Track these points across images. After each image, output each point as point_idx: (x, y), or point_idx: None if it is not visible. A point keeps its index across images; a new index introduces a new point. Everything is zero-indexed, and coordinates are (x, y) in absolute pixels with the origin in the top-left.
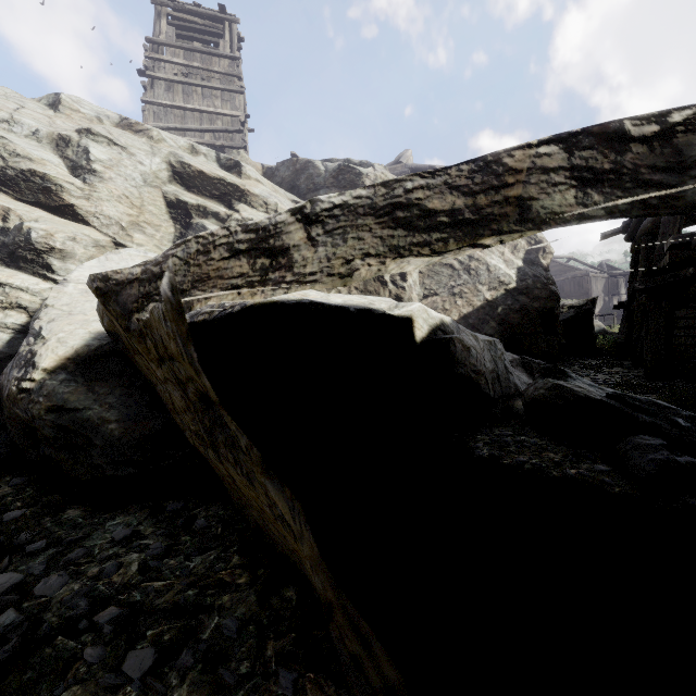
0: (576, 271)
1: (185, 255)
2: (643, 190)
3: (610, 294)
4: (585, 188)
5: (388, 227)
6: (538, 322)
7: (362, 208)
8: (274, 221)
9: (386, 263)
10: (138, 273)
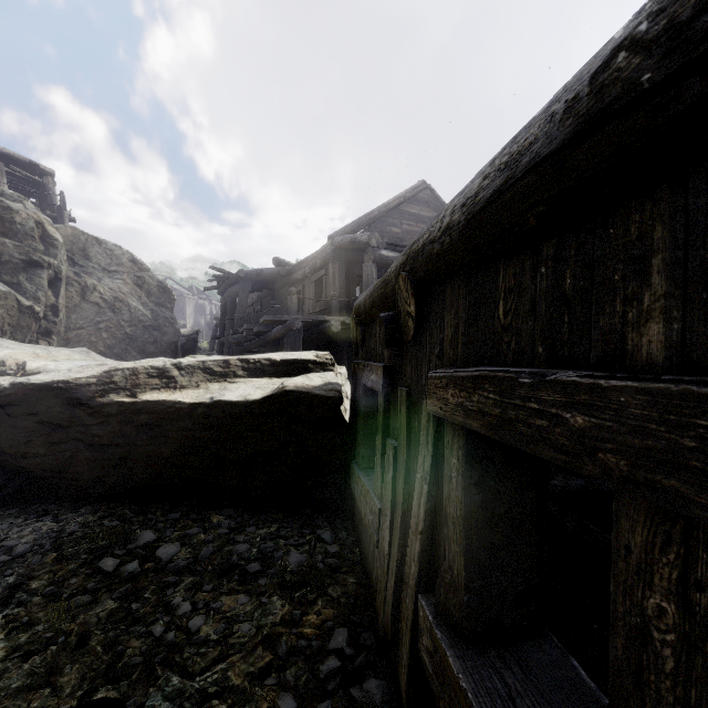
0: (174, 290)
1: (124, 375)
2: (252, 373)
3: (200, 313)
4: (244, 371)
5: (206, 374)
6: (168, 351)
7: (197, 367)
8: (166, 367)
9: (208, 384)
10: (95, 381)
